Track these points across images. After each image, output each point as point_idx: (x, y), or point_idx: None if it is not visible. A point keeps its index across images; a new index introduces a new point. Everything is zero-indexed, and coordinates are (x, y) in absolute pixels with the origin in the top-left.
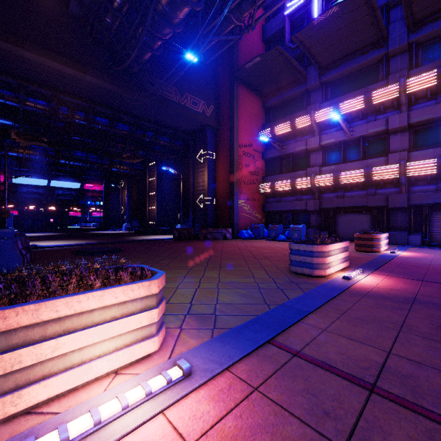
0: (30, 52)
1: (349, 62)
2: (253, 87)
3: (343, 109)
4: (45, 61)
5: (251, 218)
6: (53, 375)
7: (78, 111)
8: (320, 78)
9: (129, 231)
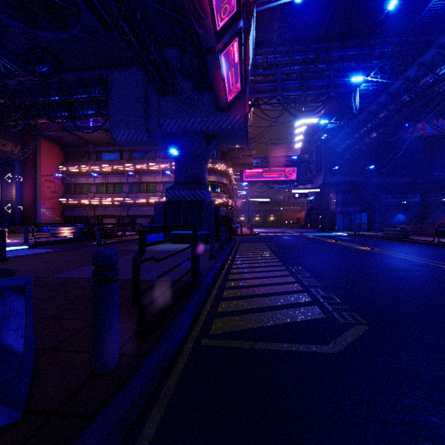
0: None
1: (107, 146)
2: (54, 140)
3: (104, 169)
4: None
5: (52, 220)
6: None
7: None
8: (94, 148)
9: None
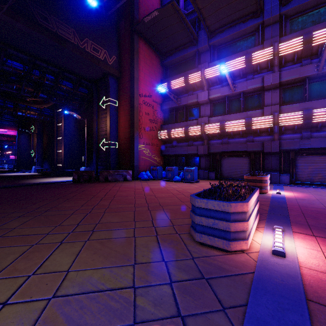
0: None
1: (232, 28)
2: (152, 44)
3: (228, 68)
4: None
5: (151, 161)
6: None
7: None
8: (208, 41)
9: (38, 173)
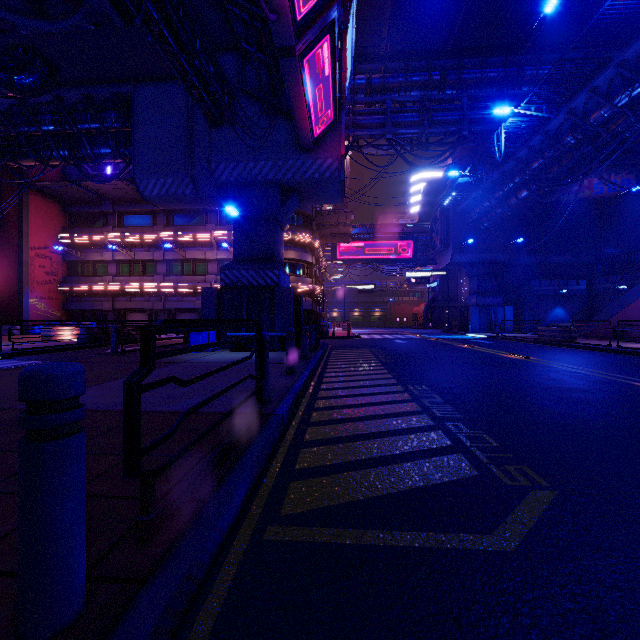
0: None
1: (133, 205)
2: (50, 194)
3: (128, 239)
4: None
5: (48, 316)
6: None
7: None
8: (114, 207)
9: None
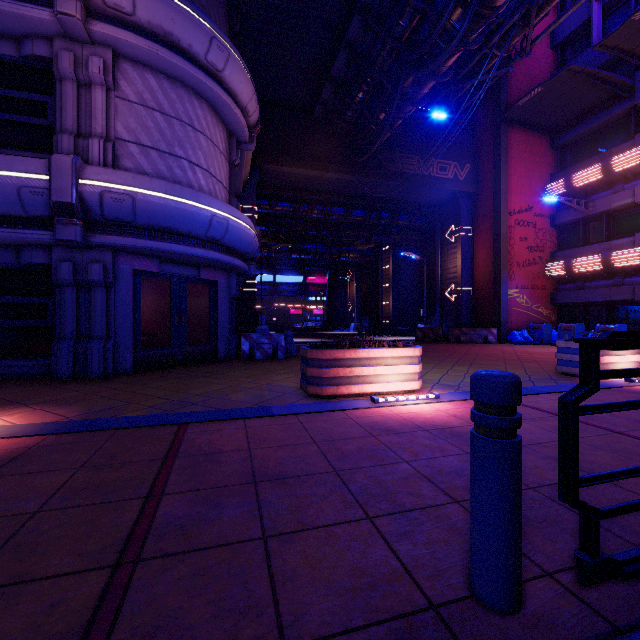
0: (286, 167)
1: None
2: (534, 124)
3: None
4: (296, 170)
5: (530, 315)
6: (373, 383)
7: (315, 206)
8: None
9: (359, 332)
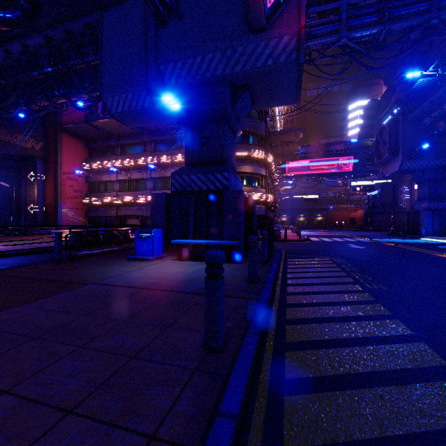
0: None
1: (130, 138)
2: (76, 135)
3: (126, 163)
4: None
5: (75, 221)
6: None
7: None
8: (117, 141)
9: None
